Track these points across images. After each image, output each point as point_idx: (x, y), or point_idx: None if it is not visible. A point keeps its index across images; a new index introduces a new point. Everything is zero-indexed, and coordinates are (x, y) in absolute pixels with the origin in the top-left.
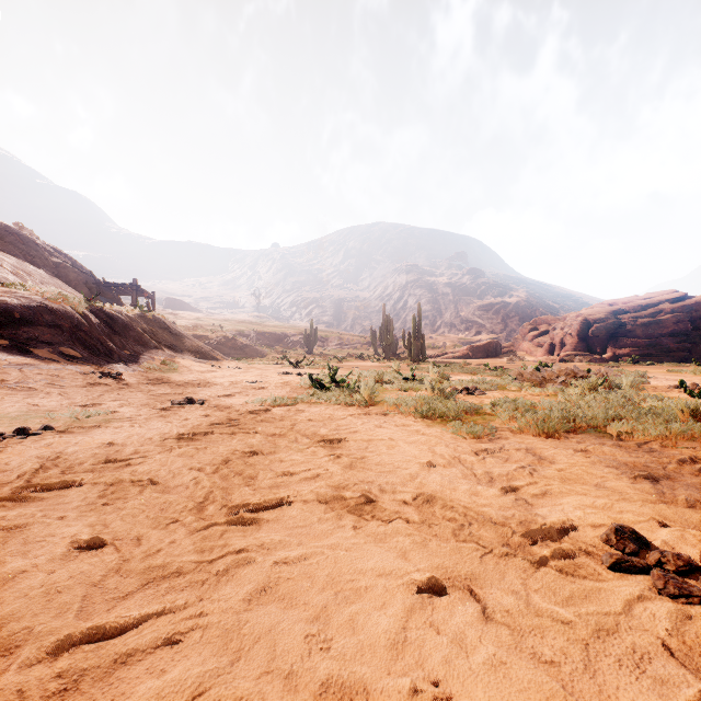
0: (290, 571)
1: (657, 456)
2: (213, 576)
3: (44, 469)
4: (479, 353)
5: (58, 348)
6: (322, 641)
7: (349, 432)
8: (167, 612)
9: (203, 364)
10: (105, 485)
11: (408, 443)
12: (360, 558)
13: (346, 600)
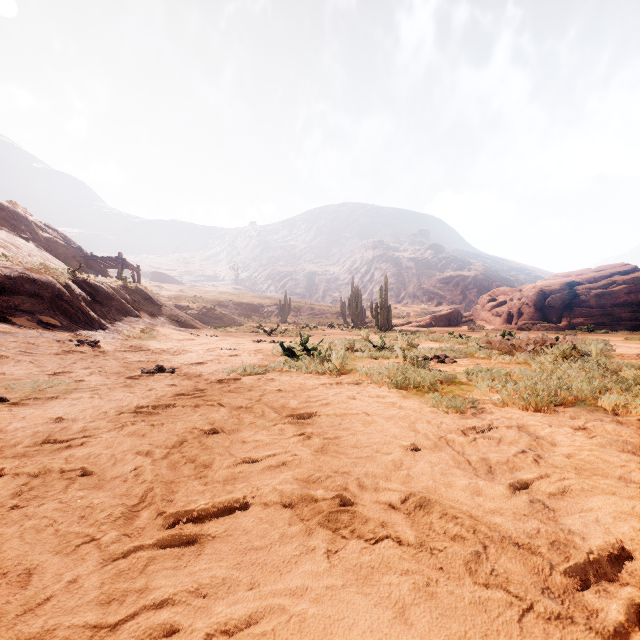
0: None
1: None
2: None
3: None
4: (441, 322)
5: (37, 317)
6: None
7: (321, 404)
8: None
9: (182, 332)
10: (28, 477)
11: (384, 418)
12: (338, 620)
13: None
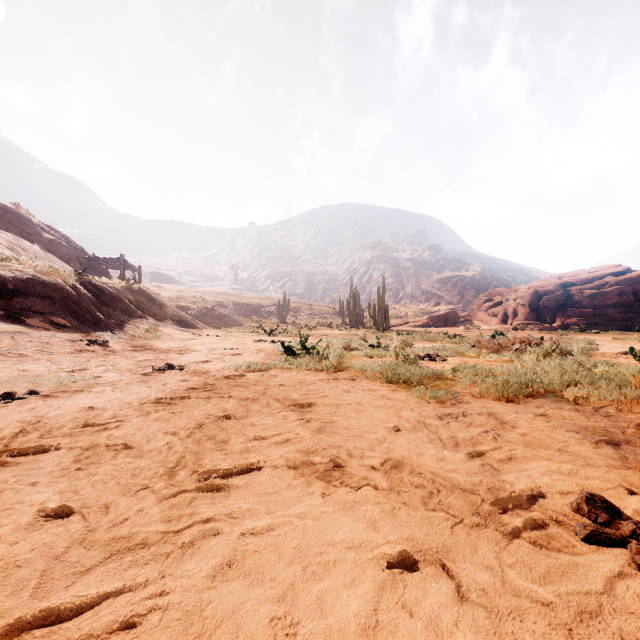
0: (257, 543)
1: (615, 420)
2: (177, 549)
3: (24, 433)
4: (438, 322)
5: (49, 318)
6: (288, 625)
7: (319, 396)
8: (126, 591)
9: (184, 332)
10: (81, 450)
11: (374, 407)
12: (329, 528)
13: (314, 577)
